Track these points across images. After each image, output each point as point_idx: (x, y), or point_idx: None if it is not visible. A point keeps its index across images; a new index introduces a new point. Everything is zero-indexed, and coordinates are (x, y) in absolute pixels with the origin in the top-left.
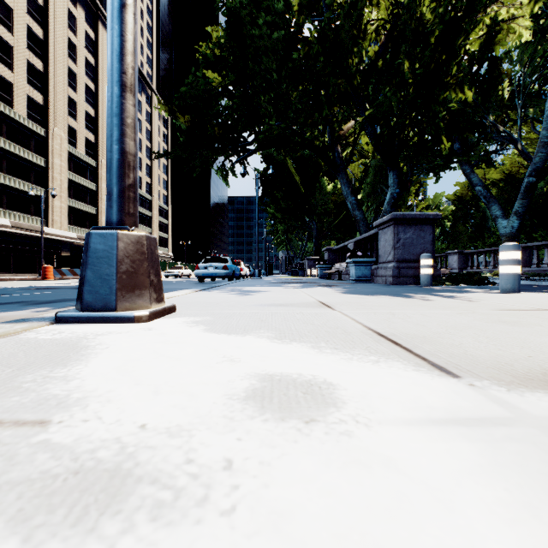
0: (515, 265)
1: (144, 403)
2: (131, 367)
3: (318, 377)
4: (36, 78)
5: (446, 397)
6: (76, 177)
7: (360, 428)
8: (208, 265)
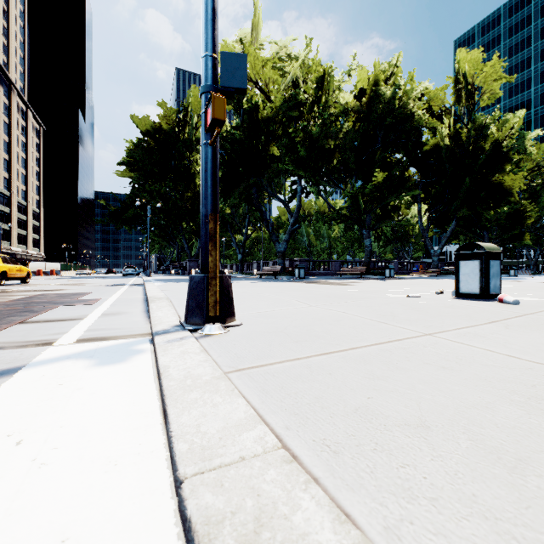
0: None
1: None
2: None
3: None
4: None
5: None
6: None
7: None
8: (129, 270)
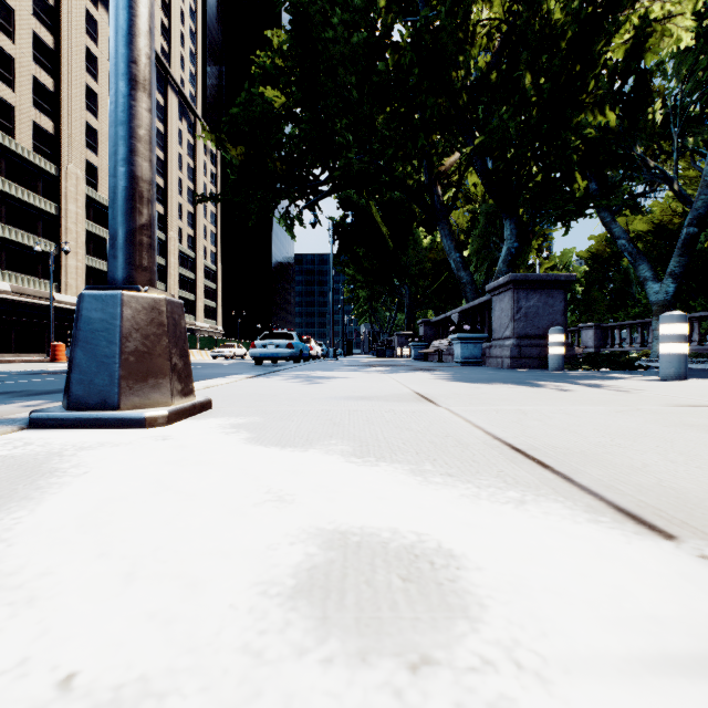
0: (680, 343)
1: (95, 608)
2: (106, 515)
3: (426, 537)
4: (44, 99)
5: (673, 590)
6: (97, 228)
7: (528, 688)
8: (267, 343)
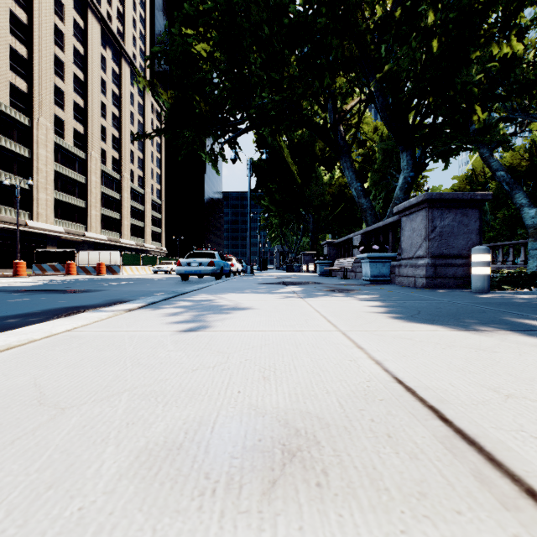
0: None
1: None
2: None
3: None
4: (19, 64)
5: None
6: (64, 169)
7: None
8: (191, 261)
